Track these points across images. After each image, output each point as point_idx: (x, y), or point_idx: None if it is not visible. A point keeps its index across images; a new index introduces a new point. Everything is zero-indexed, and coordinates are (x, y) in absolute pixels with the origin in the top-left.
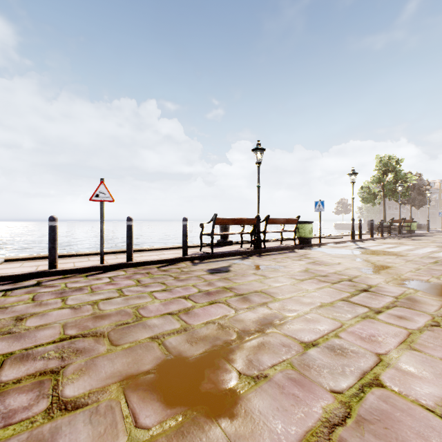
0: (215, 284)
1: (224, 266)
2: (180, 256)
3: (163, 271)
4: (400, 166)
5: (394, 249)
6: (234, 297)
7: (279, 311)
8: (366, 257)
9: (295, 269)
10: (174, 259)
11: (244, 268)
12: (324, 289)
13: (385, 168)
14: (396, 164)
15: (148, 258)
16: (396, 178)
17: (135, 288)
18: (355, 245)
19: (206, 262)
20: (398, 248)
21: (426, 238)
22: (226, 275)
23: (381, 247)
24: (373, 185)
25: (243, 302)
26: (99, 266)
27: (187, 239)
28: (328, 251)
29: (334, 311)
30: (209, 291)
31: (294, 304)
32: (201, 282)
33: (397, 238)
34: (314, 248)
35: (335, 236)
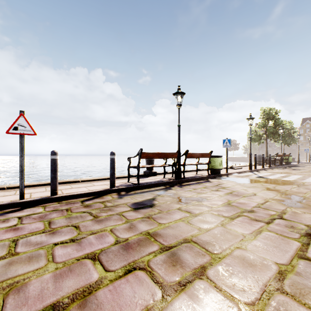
0: (138, 227)
1: (148, 199)
2: (108, 188)
3: (85, 207)
4: (278, 115)
5: (288, 178)
6: (159, 254)
7: (229, 292)
8: (273, 187)
9: (218, 202)
10: (101, 191)
11: (169, 202)
12: (264, 233)
13: (267, 116)
14: (275, 114)
15: (75, 191)
16: (275, 124)
17: (37, 237)
18: (254, 174)
19: (131, 194)
20: (290, 177)
21: (302, 168)
22: (150, 211)
23: (276, 176)
24: (258, 129)
25: (172, 267)
26: (17, 203)
27: (114, 172)
28: (237, 181)
29: (308, 287)
30: (129, 240)
31: (243, 269)
32: (121, 223)
33: (281, 168)
34: (224, 178)
35: (236, 167)
